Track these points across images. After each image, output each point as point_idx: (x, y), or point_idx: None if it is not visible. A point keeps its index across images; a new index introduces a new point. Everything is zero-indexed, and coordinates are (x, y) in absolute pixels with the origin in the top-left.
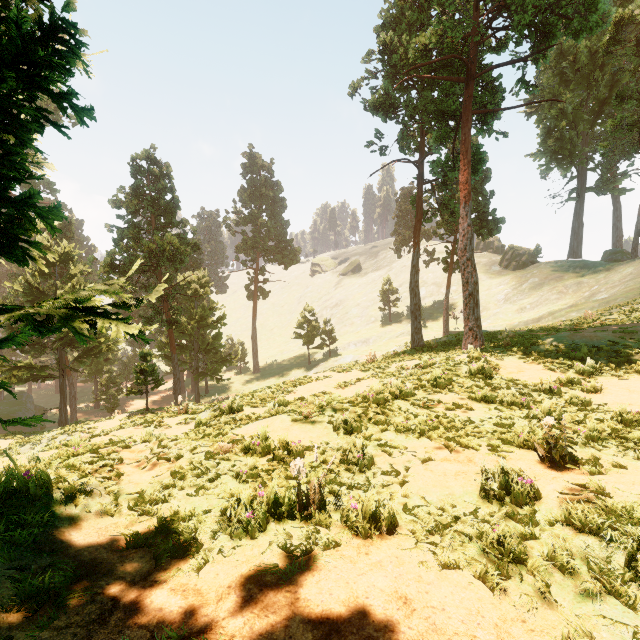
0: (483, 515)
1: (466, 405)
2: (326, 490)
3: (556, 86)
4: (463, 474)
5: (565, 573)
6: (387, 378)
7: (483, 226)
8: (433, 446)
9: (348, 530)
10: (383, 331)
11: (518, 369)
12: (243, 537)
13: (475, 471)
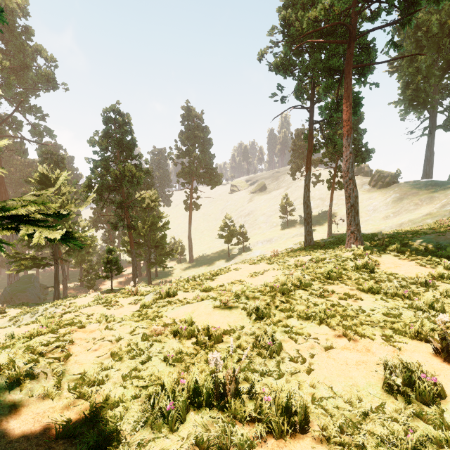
0: (390, 412)
1: (356, 295)
2: (241, 377)
3: (413, 50)
4: (363, 364)
5: None
6: (287, 270)
7: (358, 155)
8: (332, 334)
9: (262, 426)
10: (282, 233)
11: (394, 265)
12: (163, 429)
13: (374, 361)
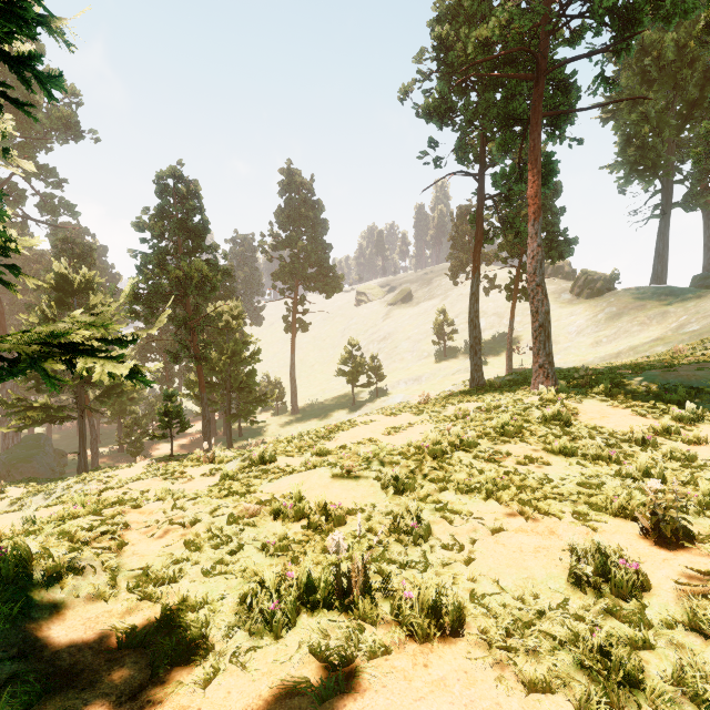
0: (575, 610)
1: (541, 458)
2: (372, 570)
3: (637, 87)
4: (544, 550)
5: (701, 707)
6: (443, 423)
7: (553, 248)
8: (504, 511)
9: (400, 629)
10: (437, 368)
11: (601, 414)
12: (266, 635)
13: (560, 547)
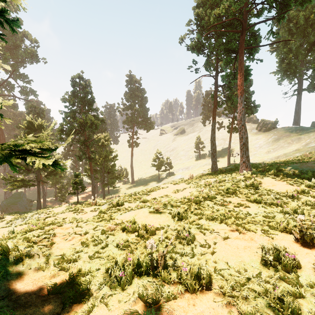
0: (265, 277)
1: (245, 204)
2: (168, 257)
3: (286, 36)
4: (249, 248)
5: None
6: (199, 188)
7: (248, 109)
8: (229, 229)
9: (181, 286)
10: (196, 163)
11: (272, 184)
12: (117, 288)
13: (256, 246)
